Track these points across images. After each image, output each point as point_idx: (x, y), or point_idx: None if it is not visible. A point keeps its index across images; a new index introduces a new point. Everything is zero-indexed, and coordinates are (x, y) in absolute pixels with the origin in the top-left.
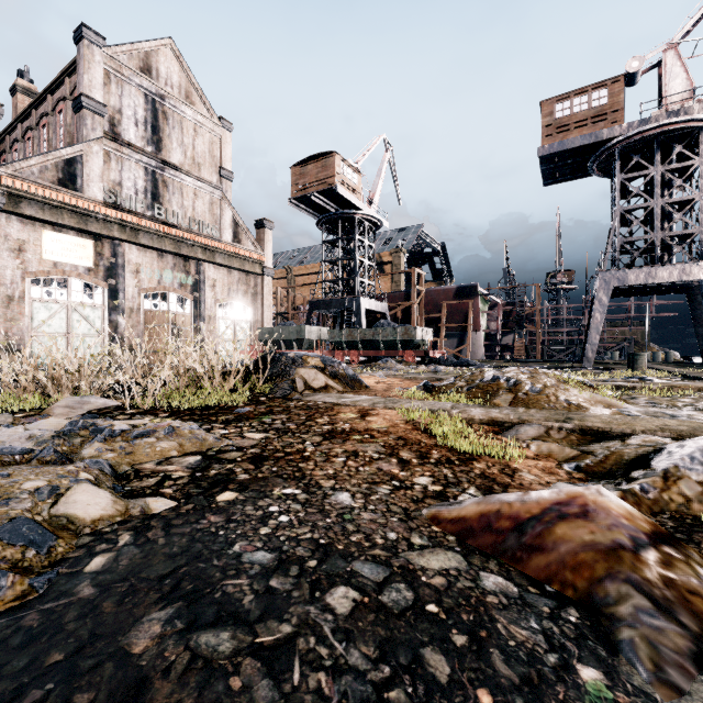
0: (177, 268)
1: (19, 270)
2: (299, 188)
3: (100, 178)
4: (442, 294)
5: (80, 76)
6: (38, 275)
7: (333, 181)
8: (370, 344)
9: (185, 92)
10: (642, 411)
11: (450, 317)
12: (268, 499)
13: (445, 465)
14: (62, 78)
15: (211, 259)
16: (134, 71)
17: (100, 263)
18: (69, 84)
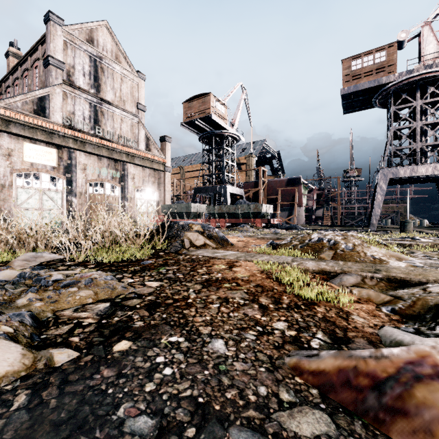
0: (110, 167)
1: (8, 168)
2: (187, 116)
3: (61, 109)
4: (278, 183)
5: (48, 44)
6: (21, 171)
7: (209, 112)
8: (233, 215)
9: (115, 55)
10: (423, 262)
11: (283, 198)
12: (156, 348)
13: (294, 309)
14: (37, 46)
15: (132, 161)
16: (82, 41)
17: (61, 163)
18: (41, 49)
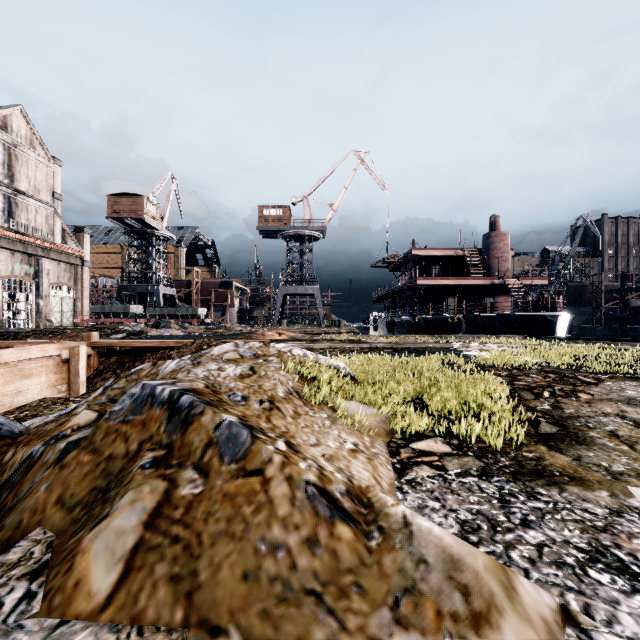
0: (24, 262)
1: None
2: (114, 211)
3: None
4: (212, 285)
5: None
6: None
7: (142, 214)
8: (173, 316)
9: (29, 141)
10: None
11: (217, 299)
12: None
13: None
14: None
15: (47, 256)
16: None
17: None
18: None
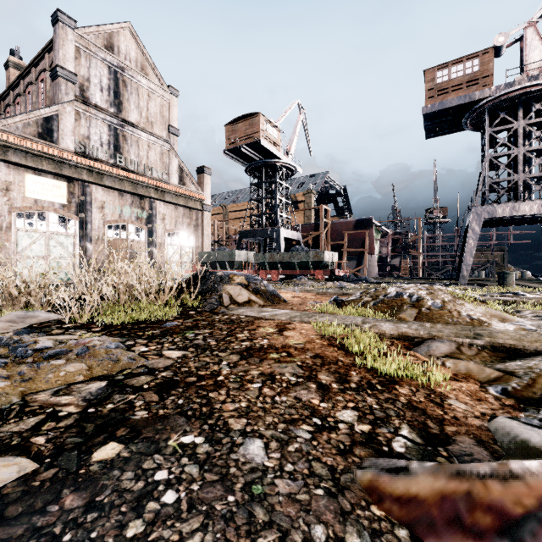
0: (134, 205)
1: (6, 206)
2: (231, 142)
3: (72, 133)
4: (344, 226)
5: (56, 51)
6: (22, 209)
7: (258, 136)
8: (287, 265)
9: (140, 65)
10: (535, 325)
11: (351, 244)
12: (159, 455)
13: (367, 391)
14: (42, 54)
15: (161, 198)
16: (100, 48)
17: (72, 200)
18: (48, 58)
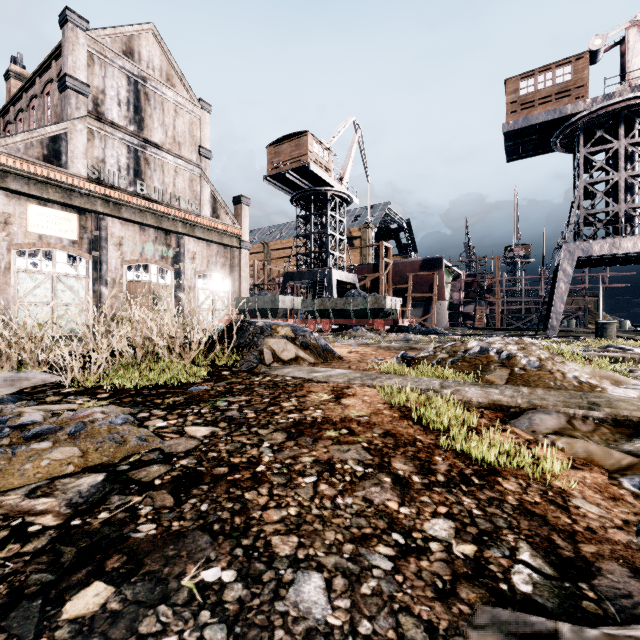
0: (158, 241)
1: (4, 242)
2: (274, 166)
3: (84, 155)
4: (408, 266)
5: (65, 57)
6: (24, 247)
7: (306, 159)
8: (341, 313)
9: (166, 75)
10: None
11: (416, 288)
12: (165, 607)
13: (461, 487)
14: (49, 61)
15: (191, 233)
16: (117, 54)
17: (84, 235)
18: (56, 66)
